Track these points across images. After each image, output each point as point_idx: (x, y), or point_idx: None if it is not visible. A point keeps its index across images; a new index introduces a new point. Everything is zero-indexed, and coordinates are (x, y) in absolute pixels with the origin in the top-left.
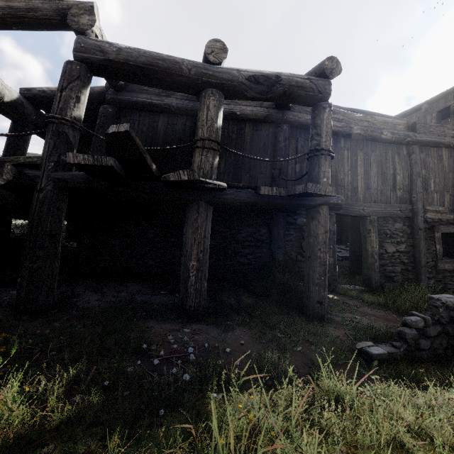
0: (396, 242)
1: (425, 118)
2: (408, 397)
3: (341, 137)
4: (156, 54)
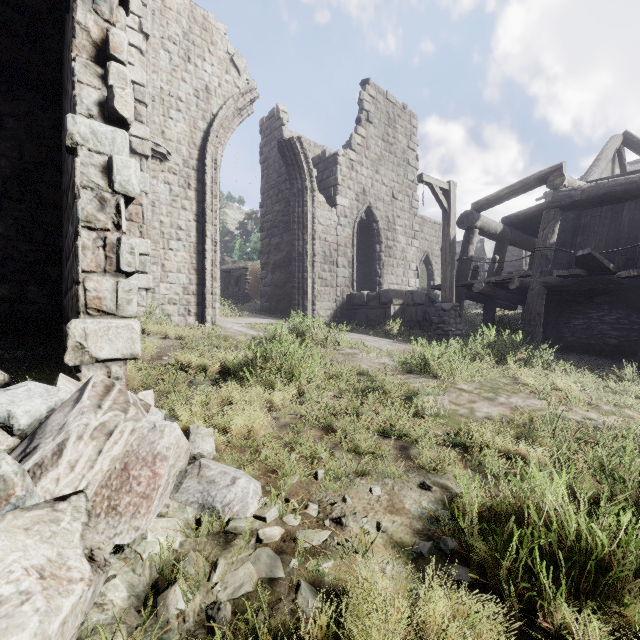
0: None
1: None
2: None
3: None
4: (613, 183)
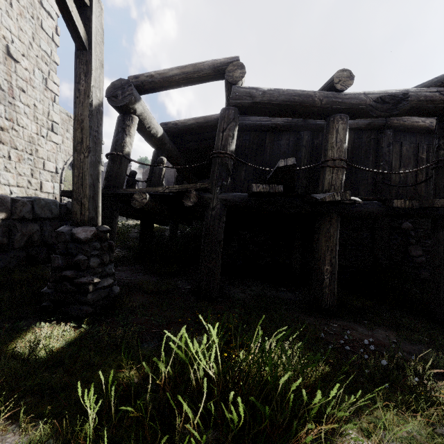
0: None
1: None
2: None
3: None
4: (292, 92)
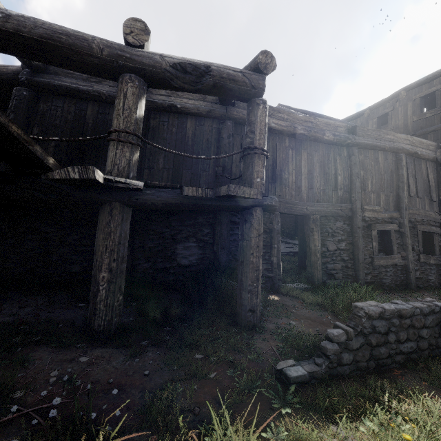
0: (337, 240)
1: (367, 123)
2: (316, 440)
3: (286, 136)
4: (58, 28)
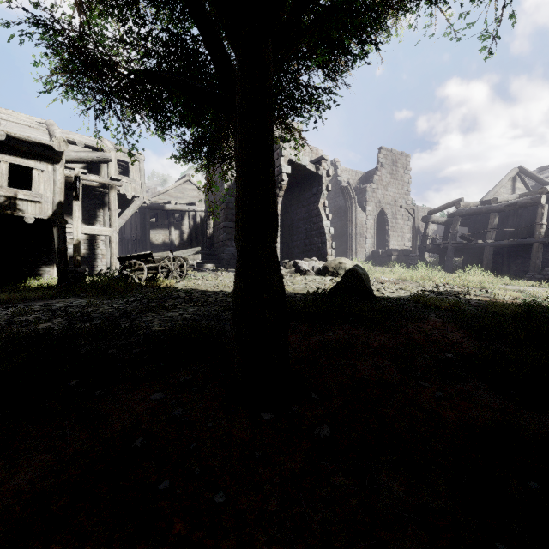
0: None
1: None
2: None
3: None
4: (475, 209)
